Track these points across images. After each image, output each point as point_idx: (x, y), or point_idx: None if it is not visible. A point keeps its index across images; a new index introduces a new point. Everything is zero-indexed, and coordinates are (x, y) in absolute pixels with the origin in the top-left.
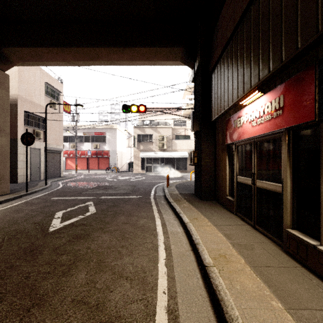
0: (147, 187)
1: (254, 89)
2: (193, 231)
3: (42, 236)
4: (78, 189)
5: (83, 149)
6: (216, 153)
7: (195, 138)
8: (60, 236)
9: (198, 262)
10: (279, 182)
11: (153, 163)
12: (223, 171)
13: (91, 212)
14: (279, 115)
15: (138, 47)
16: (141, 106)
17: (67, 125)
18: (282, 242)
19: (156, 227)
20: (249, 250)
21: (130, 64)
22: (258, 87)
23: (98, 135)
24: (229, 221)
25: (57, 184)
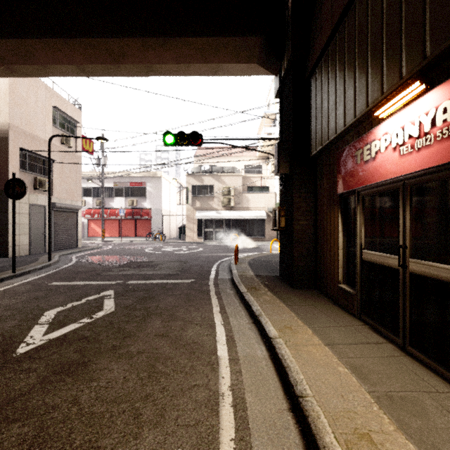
0: (205, 264)
1: (408, 80)
2: (288, 359)
3: None
4: (99, 266)
5: (113, 207)
6: (317, 210)
7: (281, 185)
8: (30, 367)
9: (309, 449)
10: None
11: (214, 228)
12: (332, 241)
13: (106, 310)
14: None
15: (188, 37)
16: (193, 135)
17: (91, 173)
18: None
19: (216, 346)
20: (418, 417)
21: (178, 74)
22: (418, 74)
23: (134, 186)
24: (352, 334)
25: (69, 259)
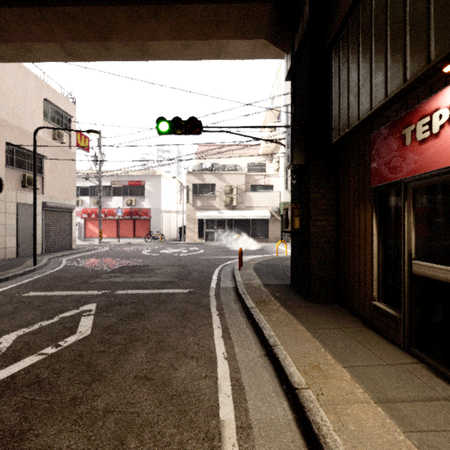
0: (205, 269)
1: None
2: (329, 436)
3: None
4: (88, 272)
5: (110, 207)
6: (339, 208)
7: (293, 180)
8: None
9: None
10: None
11: (216, 228)
12: (361, 246)
13: (80, 334)
14: None
15: (184, 4)
16: (191, 122)
17: (88, 171)
18: None
19: (217, 399)
20: None
21: (175, 57)
22: None
23: (133, 185)
24: (408, 381)
25: (58, 262)
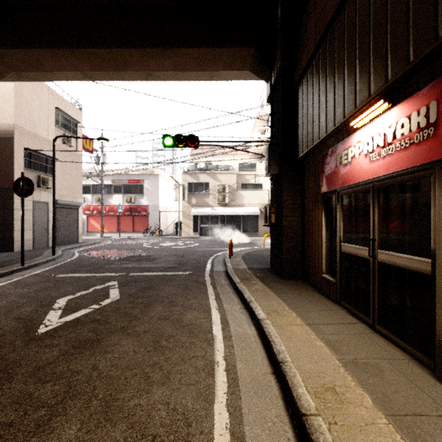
0: (201, 258)
1: (375, 98)
2: (273, 335)
3: (22, 344)
4: (101, 260)
5: (111, 204)
6: (304, 207)
7: (271, 184)
8: (52, 343)
9: (286, 399)
10: (425, 256)
11: (210, 223)
12: (316, 235)
13: (112, 298)
14: (427, 137)
15: (185, 48)
16: (190, 138)
17: (90, 170)
18: (433, 361)
19: (212, 327)
20: (375, 376)
21: (176, 79)
22: (383, 93)
23: (132, 184)
24: (331, 317)
25: (71, 253)
